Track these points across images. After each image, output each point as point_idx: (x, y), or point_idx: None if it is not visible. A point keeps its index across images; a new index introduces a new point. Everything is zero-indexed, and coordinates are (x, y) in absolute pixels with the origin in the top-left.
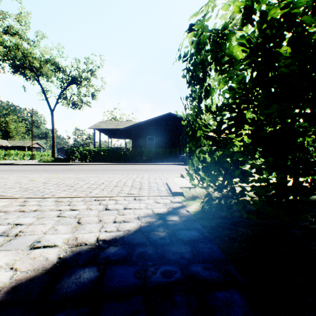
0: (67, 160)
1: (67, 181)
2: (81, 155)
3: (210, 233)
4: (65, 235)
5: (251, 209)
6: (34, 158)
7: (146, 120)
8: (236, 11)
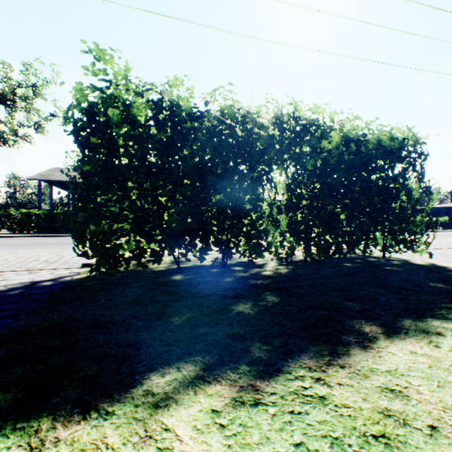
0: None
1: None
2: (12, 221)
3: (61, 290)
4: None
5: (140, 273)
6: None
7: None
8: (81, 112)
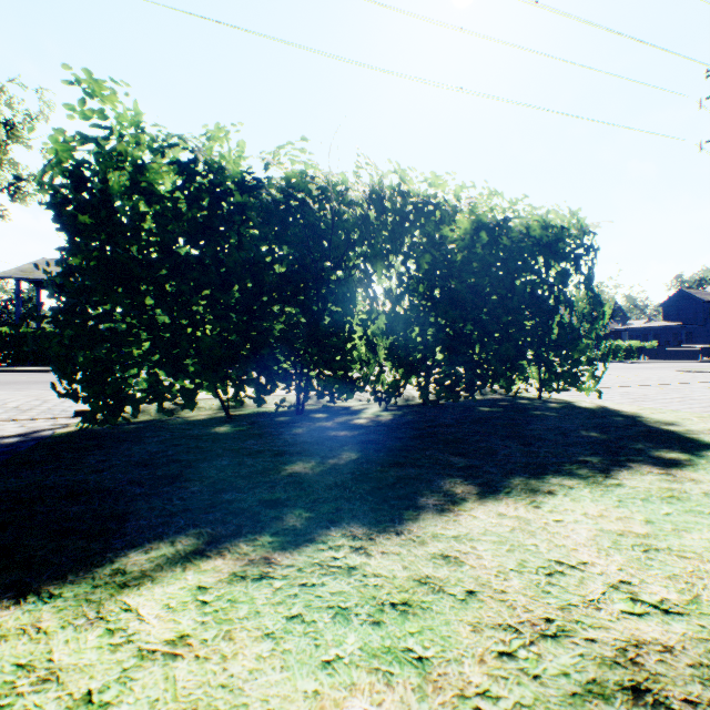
0: None
1: None
2: None
3: (30, 448)
4: None
5: (166, 424)
6: None
7: None
8: (63, 176)
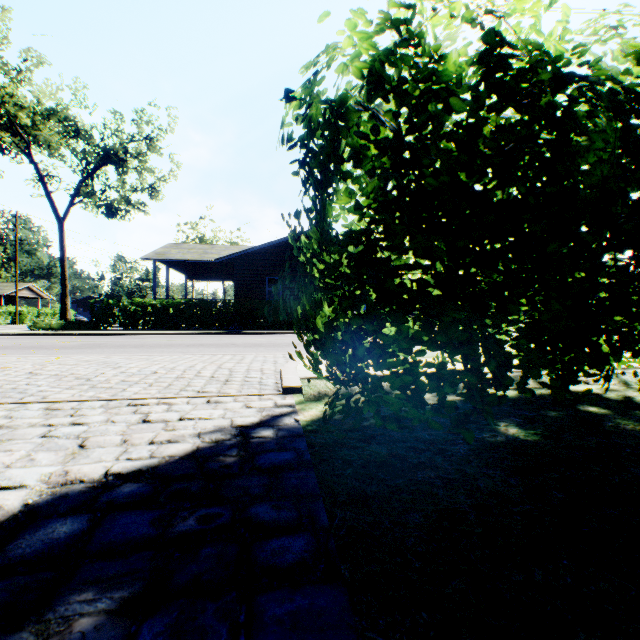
0: (94, 326)
1: (81, 370)
2: (125, 314)
3: (315, 456)
4: (47, 469)
5: None
6: (21, 320)
7: (264, 244)
8: (357, 75)
